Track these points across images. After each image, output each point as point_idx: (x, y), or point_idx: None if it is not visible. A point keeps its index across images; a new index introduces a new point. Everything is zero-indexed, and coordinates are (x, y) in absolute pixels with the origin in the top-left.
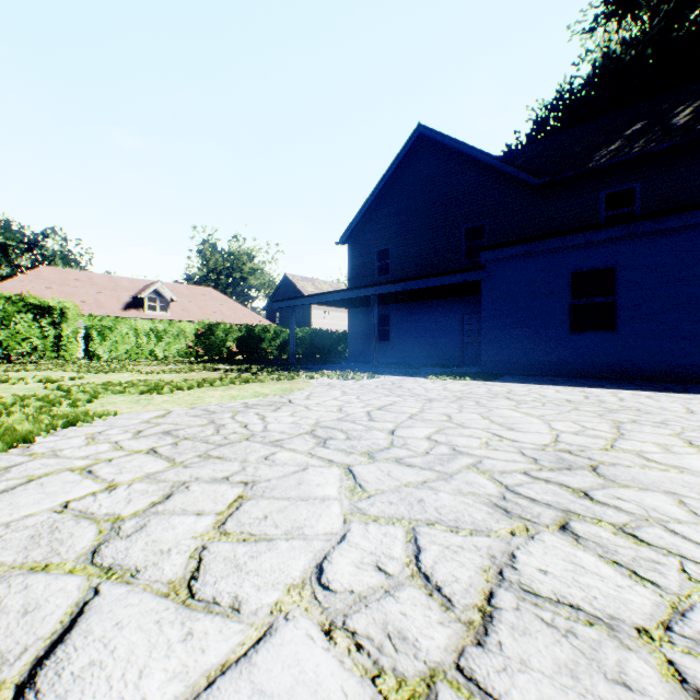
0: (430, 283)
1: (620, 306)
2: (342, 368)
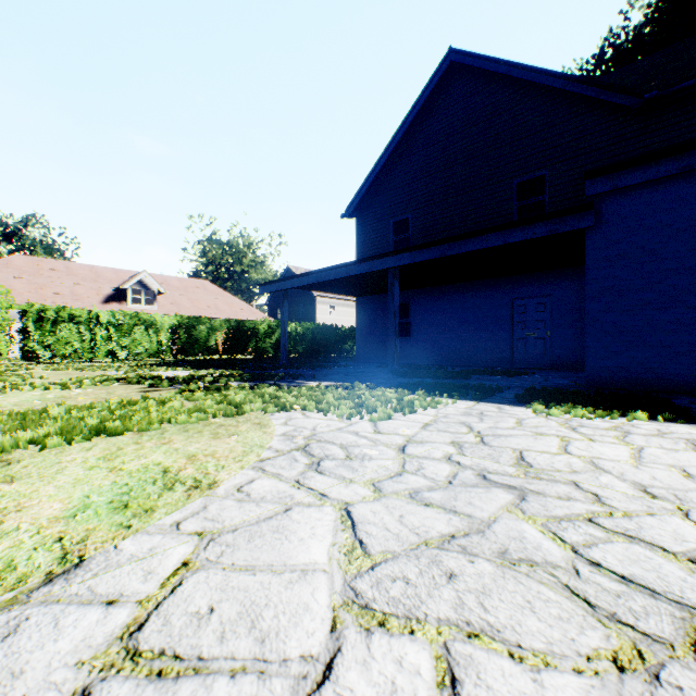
0: (487, 242)
1: None
2: (348, 374)
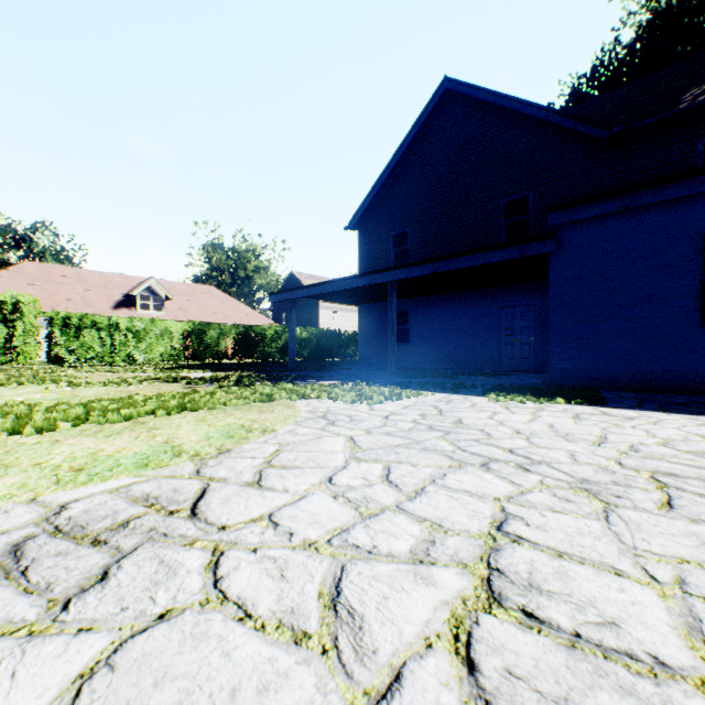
0: (470, 262)
1: None
2: (352, 375)
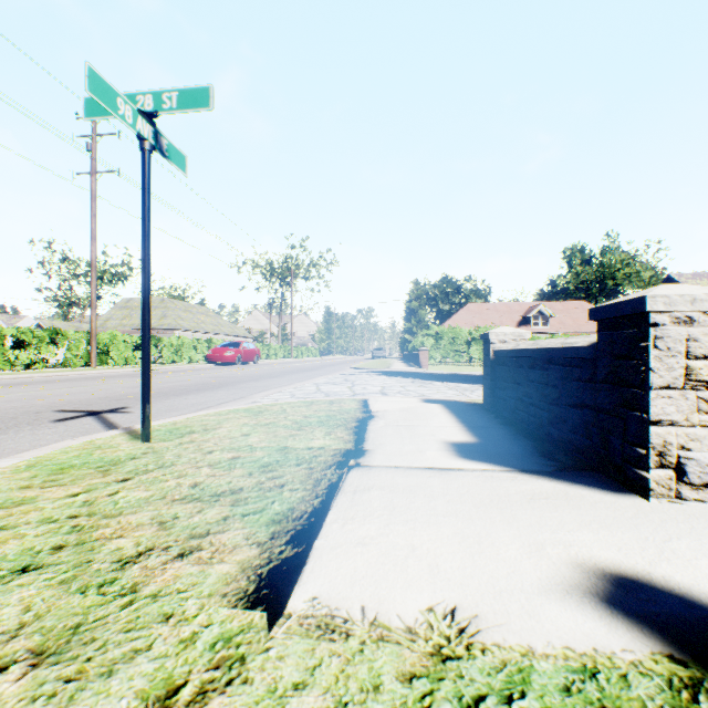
0: None
1: None
2: None
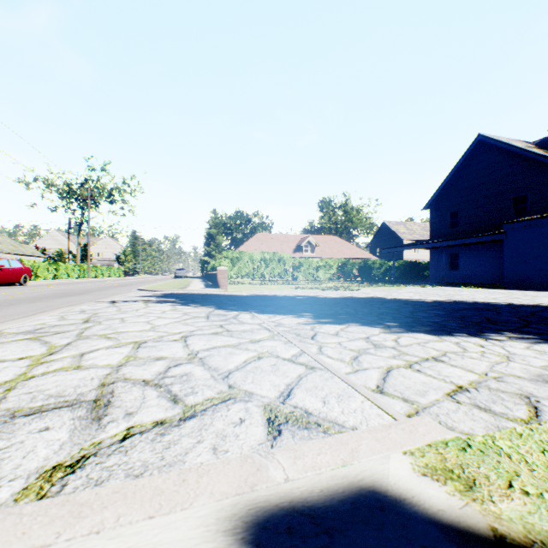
0: (473, 240)
1: None
2: None
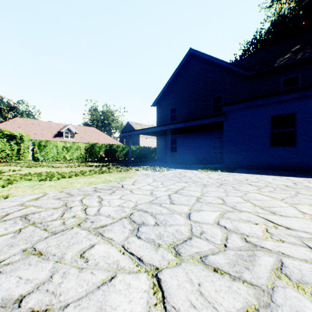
0: (197, 123)
1: (298, 133)
2: (154, 164)
